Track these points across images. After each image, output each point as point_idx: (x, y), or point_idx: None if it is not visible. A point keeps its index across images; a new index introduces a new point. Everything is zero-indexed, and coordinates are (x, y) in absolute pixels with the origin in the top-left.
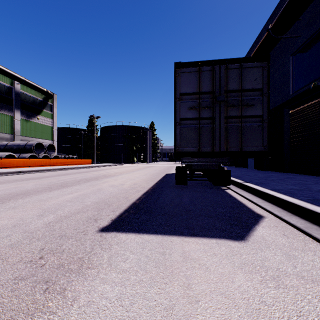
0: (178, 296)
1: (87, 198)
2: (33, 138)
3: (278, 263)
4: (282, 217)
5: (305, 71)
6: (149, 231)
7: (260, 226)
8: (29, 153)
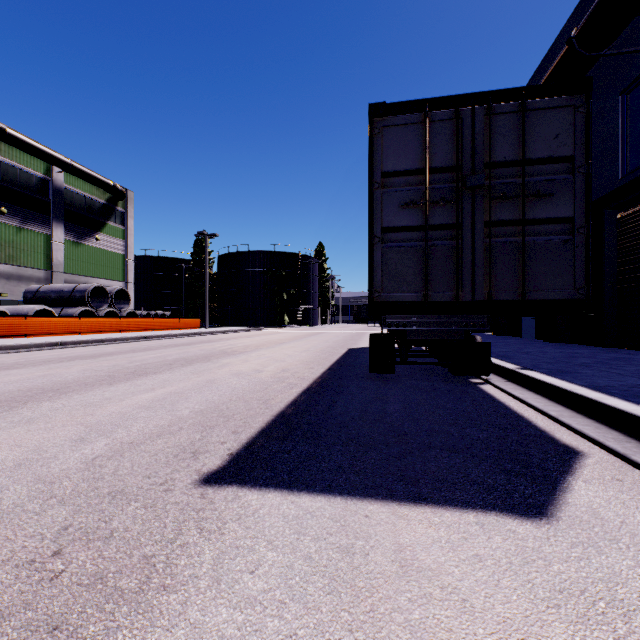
0: None
1: (183, 400)
2: (89, 277)
3: None
4: (629, 457)
5: None
6: (314, 486)
7: (579, 479)
8: (79, 306)
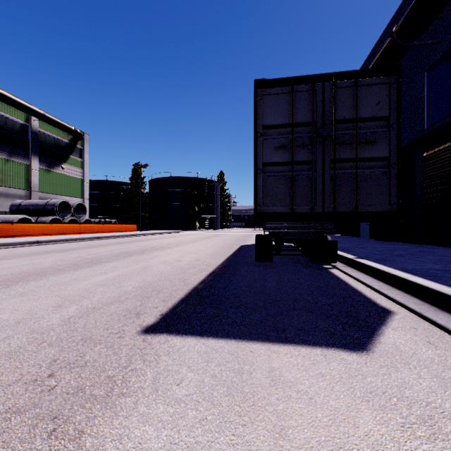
0: (266, 450)
1: (127, 280)
2: (57, 195)
3: (427, 392)
4: (422, 314)
5: (447, 94)
6: (217, 334)
7: (389, 328)
8: (50, 216)
